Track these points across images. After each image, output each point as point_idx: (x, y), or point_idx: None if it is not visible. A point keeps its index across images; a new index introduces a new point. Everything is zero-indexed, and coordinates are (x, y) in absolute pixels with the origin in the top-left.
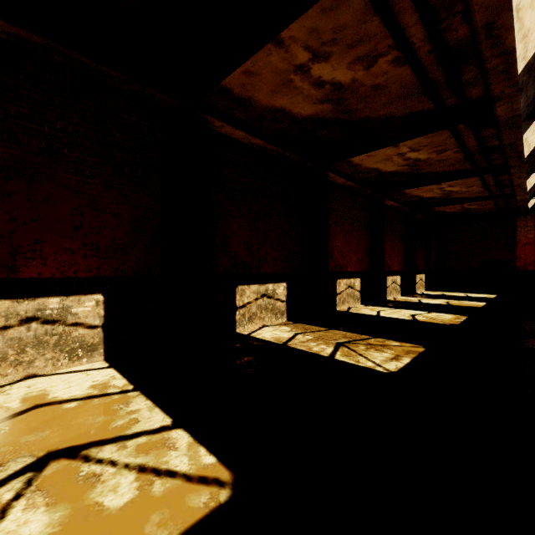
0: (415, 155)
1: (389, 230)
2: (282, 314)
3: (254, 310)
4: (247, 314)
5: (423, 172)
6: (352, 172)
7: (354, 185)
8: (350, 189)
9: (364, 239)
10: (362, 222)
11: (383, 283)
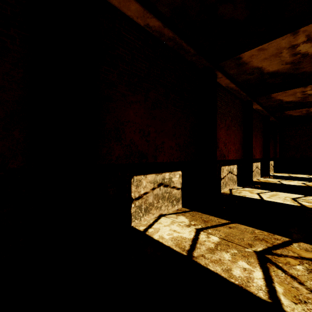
0: (306, 47)
1: (254, 127)
2: (178, 201)
3: (151, 200)
4: (144, 205)
5: (300, 72)
6: (236, 73)
7: (234, 88)
8: (230, 91)
9: (239, 133)
10: (238, 120)
11: (252, 168)
